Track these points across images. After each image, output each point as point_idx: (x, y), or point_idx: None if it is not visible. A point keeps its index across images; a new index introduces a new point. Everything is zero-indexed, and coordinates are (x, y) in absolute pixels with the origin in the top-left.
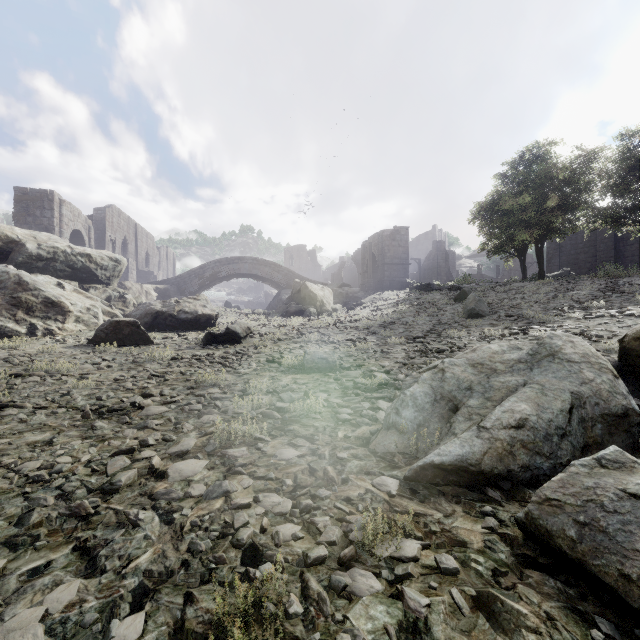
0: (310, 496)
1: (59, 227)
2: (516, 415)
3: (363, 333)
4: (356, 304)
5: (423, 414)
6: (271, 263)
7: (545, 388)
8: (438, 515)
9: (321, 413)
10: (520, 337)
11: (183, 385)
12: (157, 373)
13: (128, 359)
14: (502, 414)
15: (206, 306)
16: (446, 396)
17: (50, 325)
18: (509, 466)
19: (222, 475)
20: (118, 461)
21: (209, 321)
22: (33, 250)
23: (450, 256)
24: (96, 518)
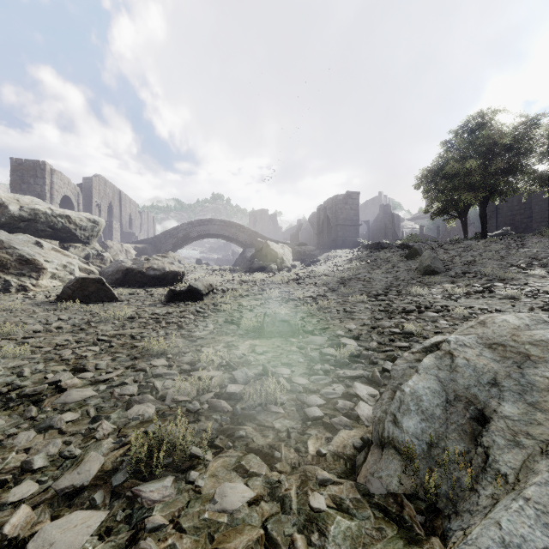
0: None
1: (50, 193)
2: None
3: (322, 289)
4: (313, 261)
5: (434, 425)
6: (237, 225)
7: None
8: None
9: (283, 404)
10: (487, 295)
11: (127, 353)
12: (105, 337)
13: (84, 318)
14: None
15: (173, 263)
16: (462, 395)
17: (24, 281)
18: None
19: None
20: None
21: (176, 277)
22: (15, 211)
23: (395, 218)
24: None
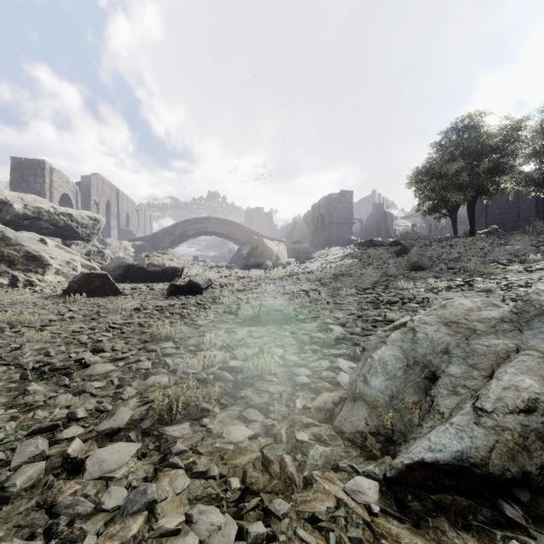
0: (262, 511)
1: (50, 192)
2: (523, 394)
3: (315, 284)
4: (307, 258)
5: (395, 383)
6: (233, 223)
7: None
8: None
9: (277, 374)
10: (466, 289)
11: (138, 338)
12: (116, 325)
13: (93, 310)
14: (503, 392)
15: (173, 260)
16: (420, 361)
17: (31, 277)
18: (524, 467)
19: (153, 468)
20: (29, 446)
21: (175, 273)
22: (20, 210)
23: (388, 217)
24: None
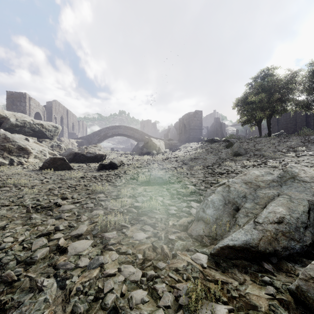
0: (153, 267)
1: (29, 111)
2: (277, 215)
3: (180, 164)
4: (176, 149)
5: (218, 212)
6: (134, 128)
7: (292, 198)
8: (235, 283)
9: (159, 209)
10: (263, 166)
11: (85, 192)
12: (72, 185)
13: (58, 177)
14: (268, 214)
15: (100, 150)
16: (231, 201)
17: (21, 159)
18: (275, 247)
19: (100, 251)
20: (39, 241)
21: (102, 157)
22: (13, 122)
23: (222, 125)
24: (17, 284)
